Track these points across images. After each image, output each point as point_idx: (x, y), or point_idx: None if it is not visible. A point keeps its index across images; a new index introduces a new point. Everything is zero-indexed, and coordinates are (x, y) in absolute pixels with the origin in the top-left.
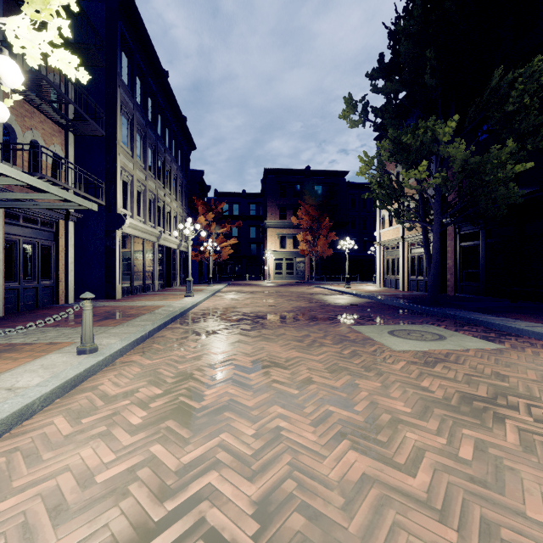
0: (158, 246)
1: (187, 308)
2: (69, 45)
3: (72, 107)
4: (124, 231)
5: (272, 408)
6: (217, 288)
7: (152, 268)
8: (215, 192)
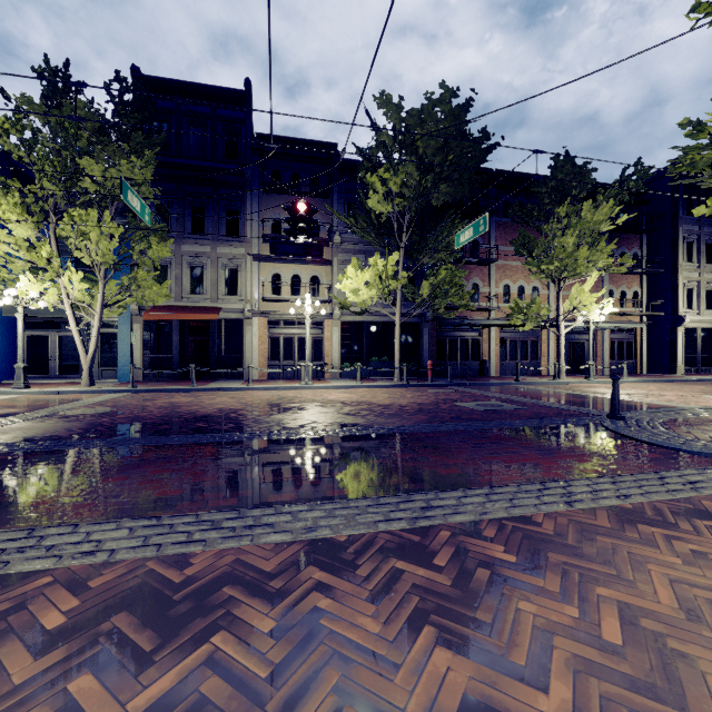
0: None
1: (709, 379)
2: (641, 231)
3: (644, 259)
4: (686, 326)
5: (654, 388)
6: None
7: None
8: None
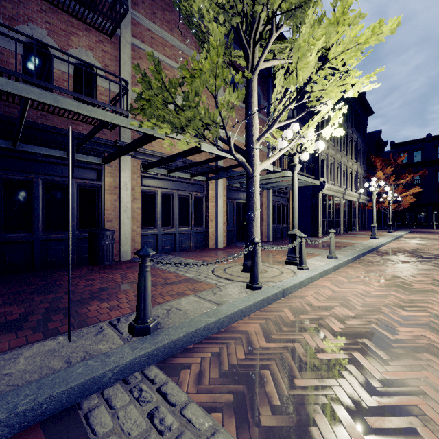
0: (342, 200)
1: (377, 246)
2: None
3: None
4: (322, 192)
5: None
6: (398, 234)
7: (338, 217)
8: (392, 144)
